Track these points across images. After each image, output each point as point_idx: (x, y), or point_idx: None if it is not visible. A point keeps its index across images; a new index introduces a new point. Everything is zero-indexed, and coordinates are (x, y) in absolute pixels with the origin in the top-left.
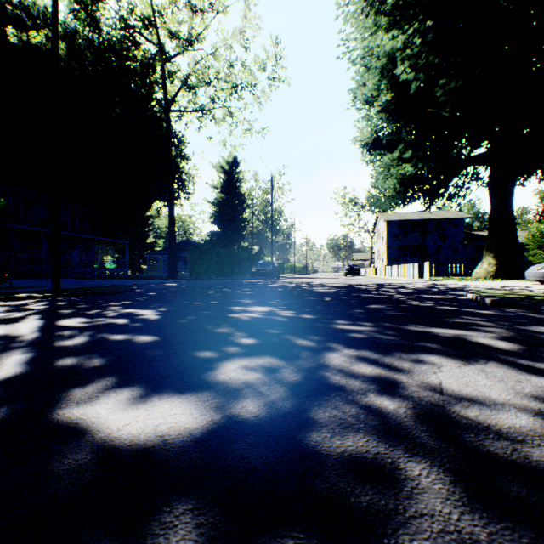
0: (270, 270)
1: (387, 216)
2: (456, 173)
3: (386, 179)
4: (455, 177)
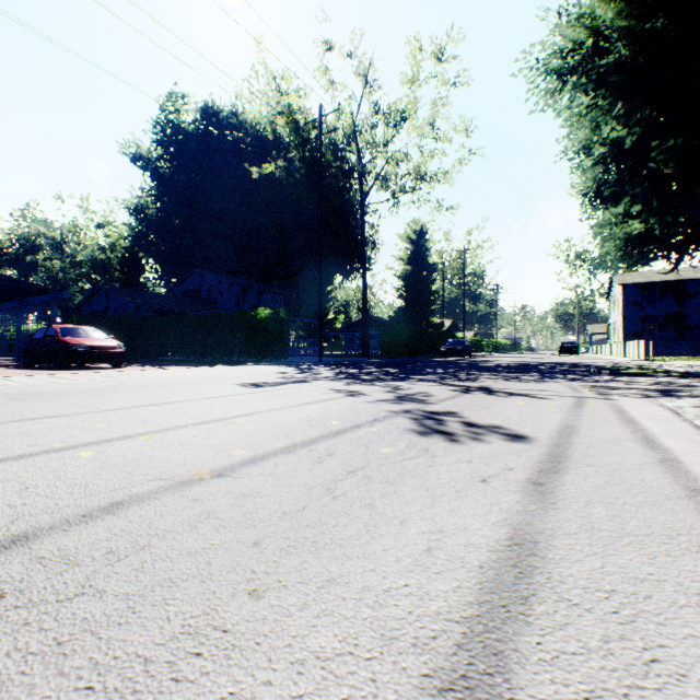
0: (460, 349)
1: (623, 277)
2: None
3: (604, 241)
4: None
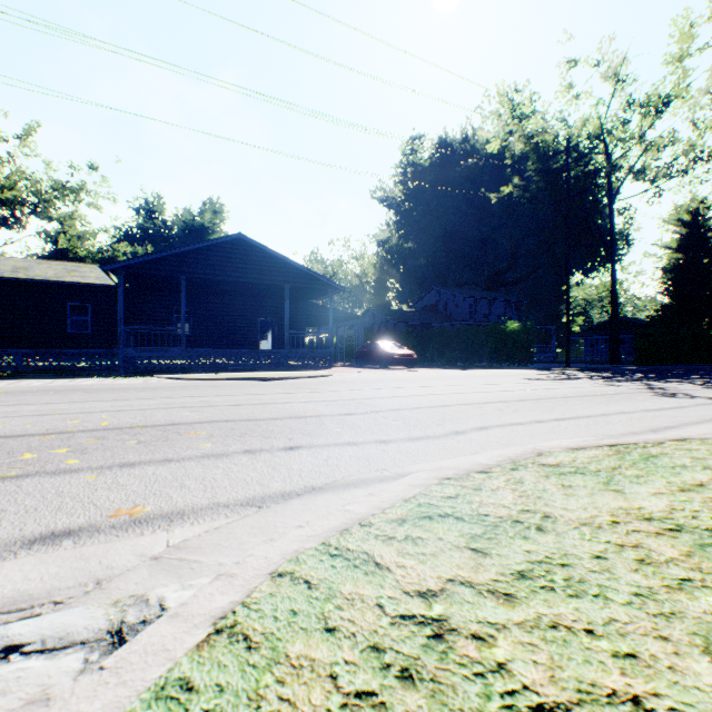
0: None
1: None
2: None
3: None
4: None
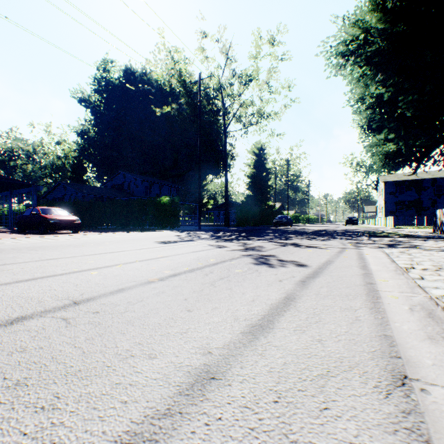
0: (285, 221)
1: (385, 177)
2: (434, 146)
3: (372, 156)
4: (434, 149)
